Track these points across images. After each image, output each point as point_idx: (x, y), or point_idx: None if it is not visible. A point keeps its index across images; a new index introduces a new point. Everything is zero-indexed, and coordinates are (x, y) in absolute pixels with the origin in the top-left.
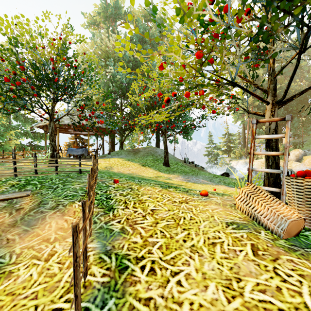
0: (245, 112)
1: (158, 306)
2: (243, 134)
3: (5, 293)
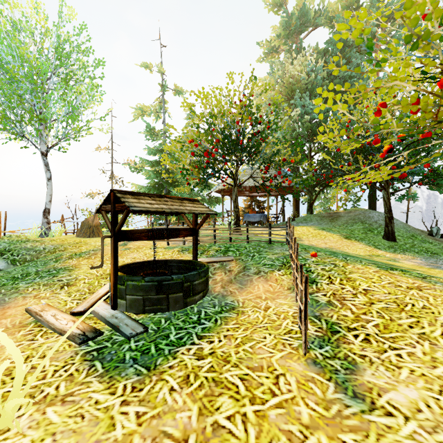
0: None
1: (373, 362)
2: None
3: (246, 321)
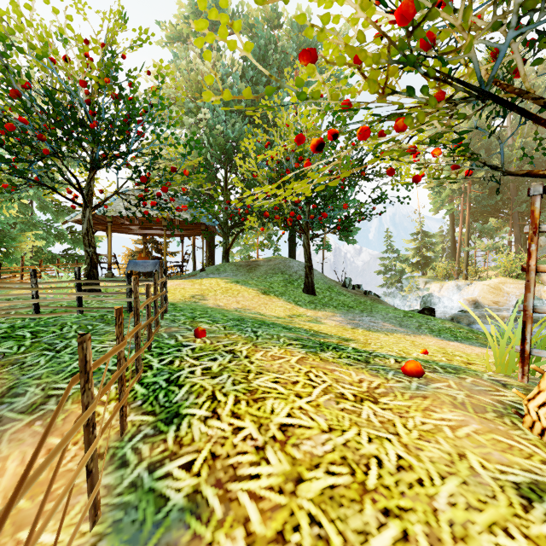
0: (456, 191)
1: None
2: (451, 234)
3: None
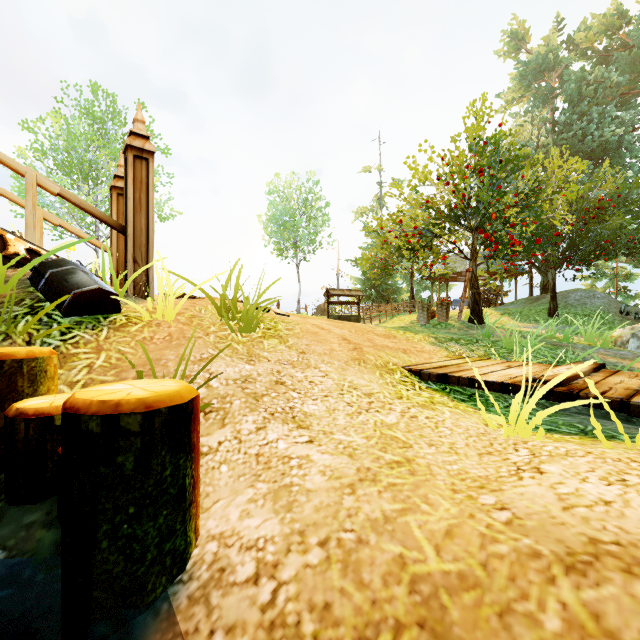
0: None
1: None
2: None
3: None
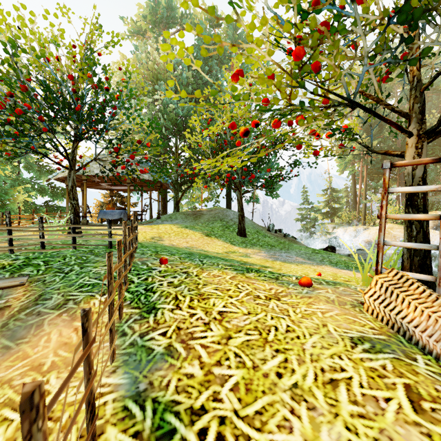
0: (356, 157)
1: None
2: (353, 190)
3: None
